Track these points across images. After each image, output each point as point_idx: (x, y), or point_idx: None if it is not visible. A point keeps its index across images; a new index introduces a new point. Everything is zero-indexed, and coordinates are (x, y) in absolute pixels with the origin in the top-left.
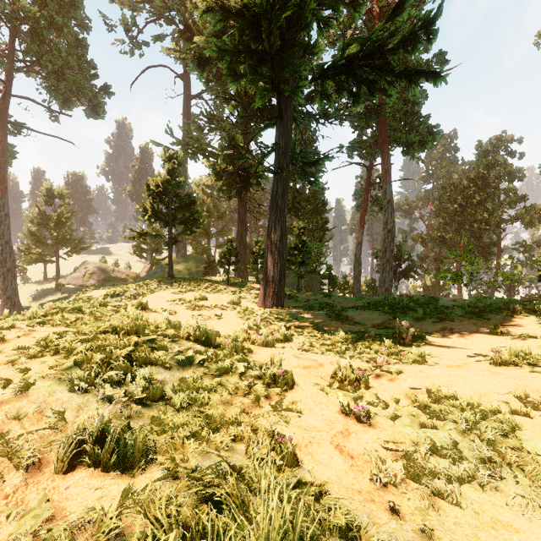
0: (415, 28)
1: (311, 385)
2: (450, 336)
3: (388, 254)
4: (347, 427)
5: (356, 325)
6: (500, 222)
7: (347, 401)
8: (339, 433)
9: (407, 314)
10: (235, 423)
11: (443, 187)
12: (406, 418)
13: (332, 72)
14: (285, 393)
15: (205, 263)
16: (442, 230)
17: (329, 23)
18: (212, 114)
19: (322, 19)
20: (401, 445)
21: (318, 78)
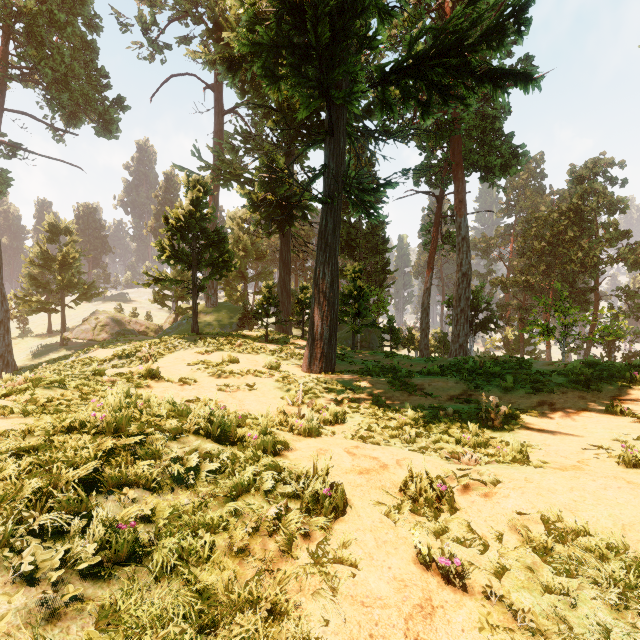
0: (502, 17)
1: (371, 504)
2: (551, 414)
3: (463, 302)
4: (429, 594)
5: (427, 396)
6: (597, 264)
7: (424, 536)
8: (417, 609)
9: (492, 382)
10: (248, 600)
11: (528, 221)
12: (517, 571)
13: (396, 74)
14: (332, 524)
15: (241, 313)
16: (527, 273)
17: (392, 12)
18: (248, 132)
19: (383, 7)
20: (519, 638)
21: (378, 82)
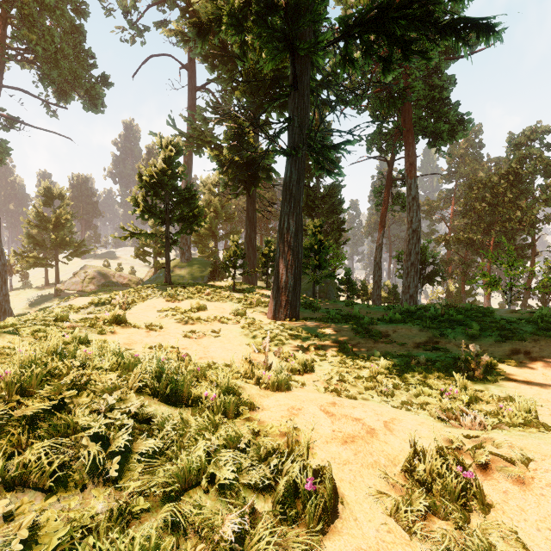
0: None
1: (368, 496)
2: (532, 363)
3: (413, 256)
4: None
5: (393, 344)
6: (535, 222)
7: None
8: None
9: (457, 330)
10: None
11: (469, 184)
12: None
13: (359, 29)
14: (320, 538)
15: (211, 267)
16: (469, 231)
17: None
18: (218, 104)
19: None
20: None
21: (341, 37)
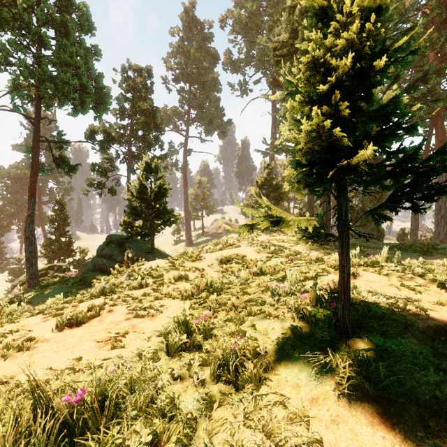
0: (410, 84)
1: None
2: None
3: (443, 211)
4: None
5: (367, 255)
6: None
7: None
8: None
9: (407, 252)
10: None
11: None
12: None
13: None
14: None
15: None
16: None
17: None
18: None
19: None
20: None
21: None
